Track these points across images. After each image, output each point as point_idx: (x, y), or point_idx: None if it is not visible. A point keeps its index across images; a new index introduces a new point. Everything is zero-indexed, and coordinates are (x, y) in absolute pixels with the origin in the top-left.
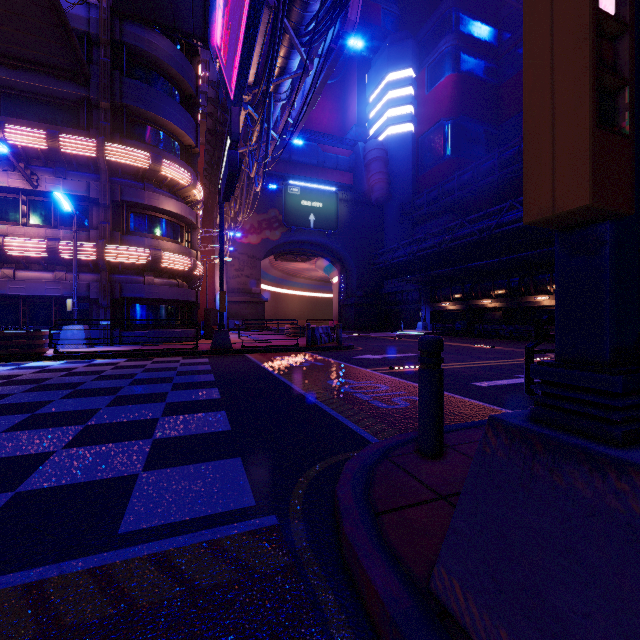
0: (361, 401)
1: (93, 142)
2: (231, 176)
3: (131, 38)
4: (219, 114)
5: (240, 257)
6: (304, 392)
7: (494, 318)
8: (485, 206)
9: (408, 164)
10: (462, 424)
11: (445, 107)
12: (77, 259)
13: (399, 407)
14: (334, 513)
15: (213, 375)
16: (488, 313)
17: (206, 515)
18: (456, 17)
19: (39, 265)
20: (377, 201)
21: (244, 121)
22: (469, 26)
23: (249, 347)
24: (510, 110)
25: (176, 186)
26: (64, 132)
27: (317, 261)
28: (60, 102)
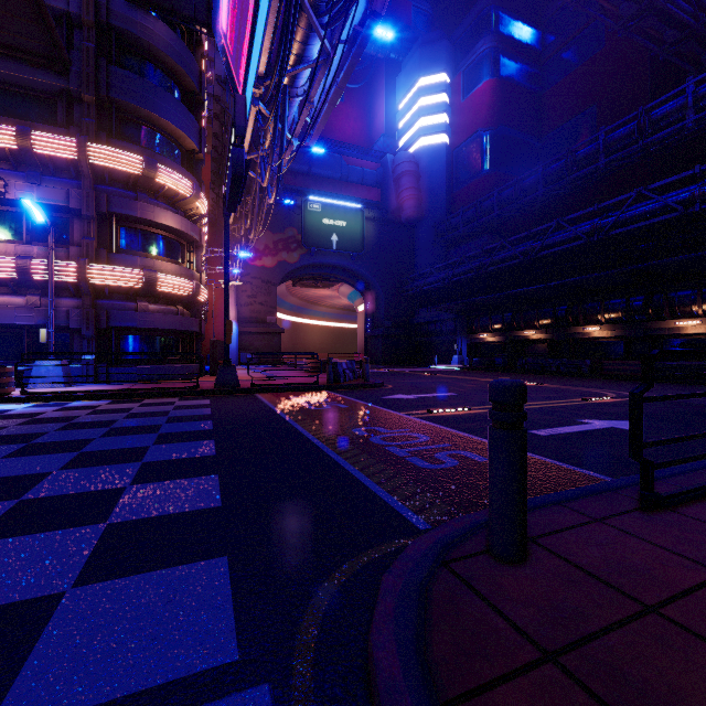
0: (396, 458)
1: (73, 142)
2: (236, 180)
3: (120, 20)
4: (227, 115)
5: (253, 282)
6: (323, 445)
7: (538, 351)
8: (527, 227)
9: (442, 179)
10: (539, 498)
11: (483, 116)
12: (54, 281)
13: (445, 467)
14: (366, 677)
15: (212, 422)
16: (532, 345)
17: (151, 687)
18: (495, 16)
19: (7, 288)
20: (407, 220)
21: (255, 122)
22: (509, 26)
23: (260, 385)
24: (554, 121)
25: (175, 197)
26: (38, 129)
27: (340, 287)
28: (34, 94)
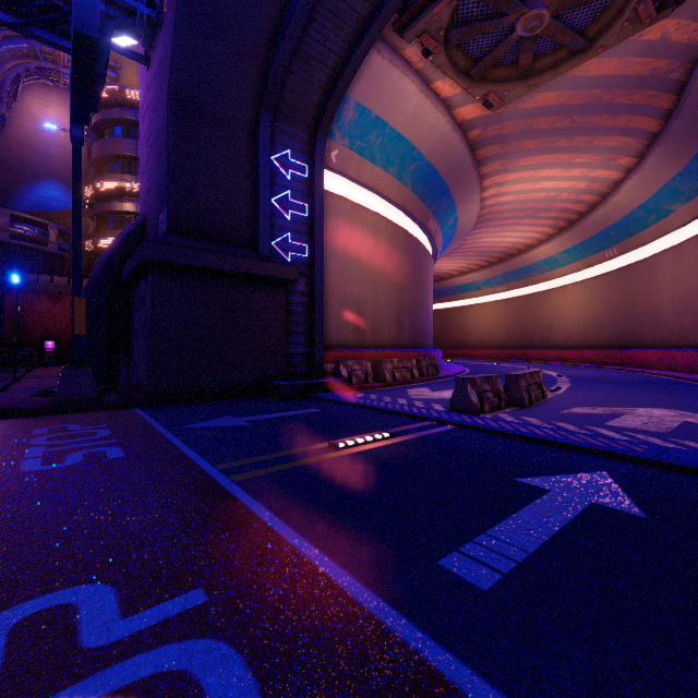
0: None
1: None
2: None
3: None
4: None
5: None
6: None
7: None
8: None
9: None
10: None
11: None
12: None
13: None
14: None
15: None
16: None
17: None
18: None
19: None
20: None
21: None
22: None
23: None
24: None
25: None
26: None
27: None
28: None
